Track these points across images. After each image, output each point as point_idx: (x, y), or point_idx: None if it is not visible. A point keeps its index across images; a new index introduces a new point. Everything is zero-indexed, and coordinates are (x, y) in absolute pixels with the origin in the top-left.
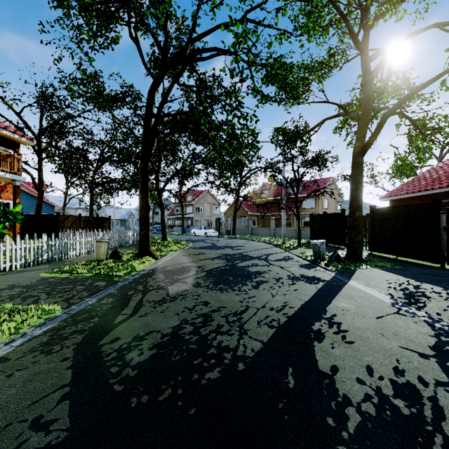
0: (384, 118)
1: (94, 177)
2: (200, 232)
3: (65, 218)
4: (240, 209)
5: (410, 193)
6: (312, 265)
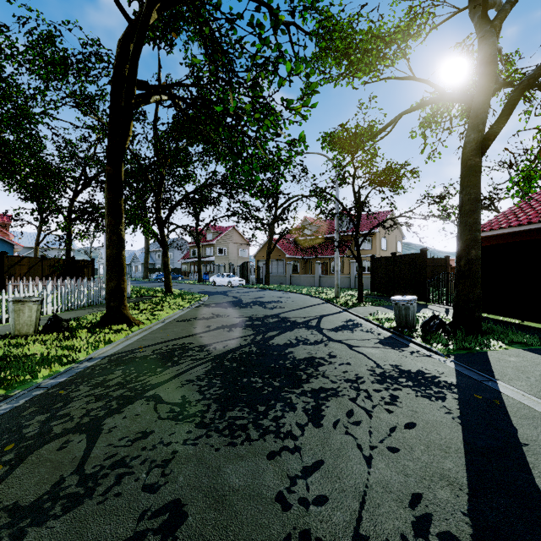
0: (520, 90)
1: (72, 204)
2: (221, 281)
3: (16, 261)
4: (276, 250)
5: (515, 227)
6: (399, 340)
